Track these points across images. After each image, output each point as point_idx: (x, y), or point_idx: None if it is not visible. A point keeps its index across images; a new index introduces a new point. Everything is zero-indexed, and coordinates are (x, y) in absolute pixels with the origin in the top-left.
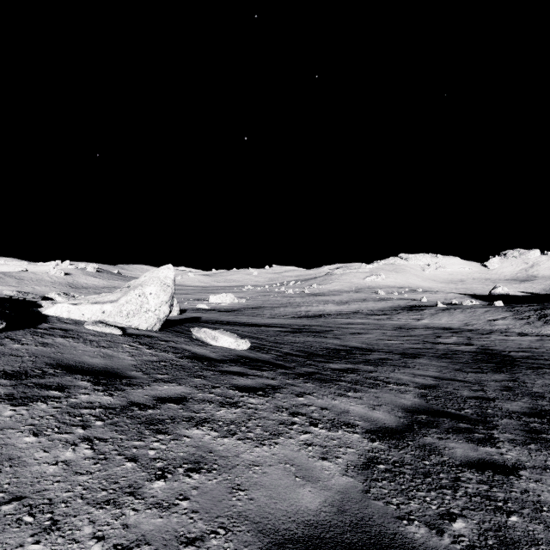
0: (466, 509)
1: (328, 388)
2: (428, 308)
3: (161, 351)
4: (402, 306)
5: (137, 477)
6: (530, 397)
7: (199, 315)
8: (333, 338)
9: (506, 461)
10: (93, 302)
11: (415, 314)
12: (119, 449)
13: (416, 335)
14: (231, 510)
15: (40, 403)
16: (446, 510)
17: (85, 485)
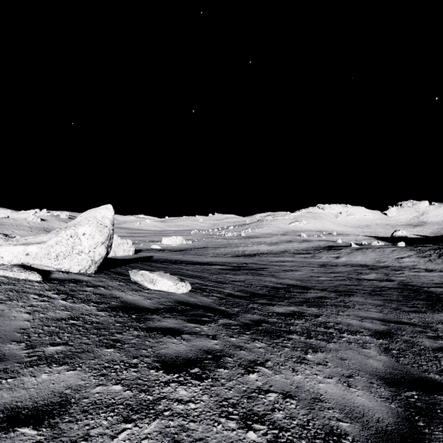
0: None
1: (282, 349)
2: (344, 247)
3: (81, 302)
4: (322, 246)
5: None
6: None
7: (152, 255)
8: (268, 275)
9: None
10: (22, 243)
11: (334, 253)
12: None
13: (340, 272)
14: None
15: None
16: None
17: None
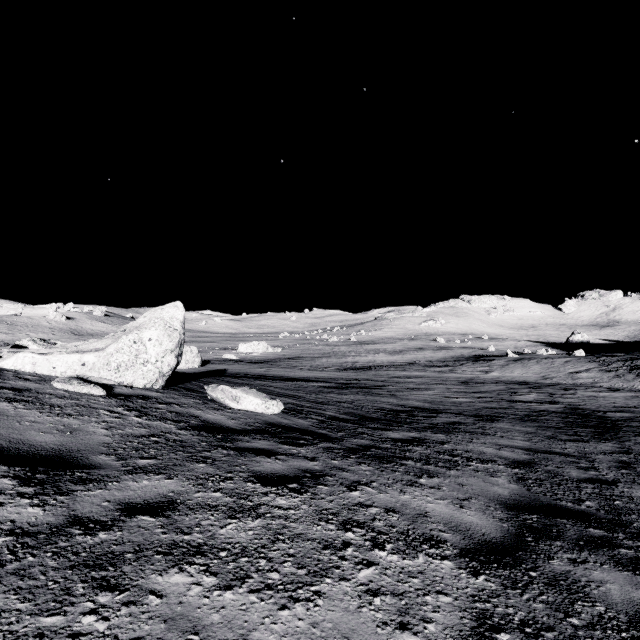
0: None
1: (392, 473)
2: (497, 358)
3: (157, 420)
4: (466, 356)
5: None
6: None
7: (225, 367)
8: (387, 395)
9: None
10: (73, 350)
11: (482, 366)
12: None
13: (487, 391)
14: None
15: None
16: None
17: None
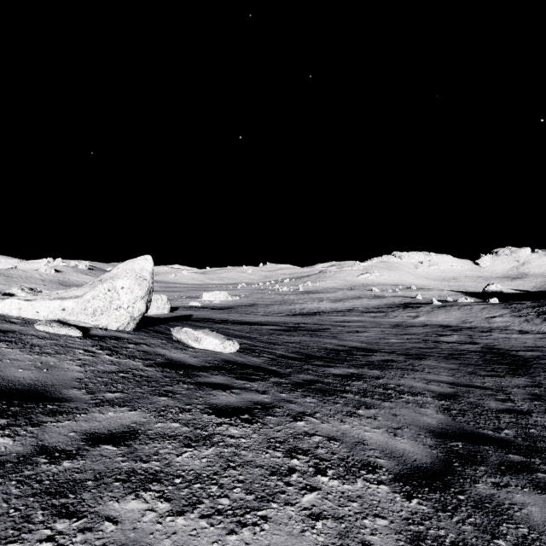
0: None
1: (333, 404)
2: (423, 305)
3: (126, 358)
4: (397, 303)
5: None
6: None
7: (191, 313)
8: (329, 336)
9: None
10: (55, 297)
11: (411, 312)
12: None
13: (415, 333)
14: None
15: None
16: None
17: None
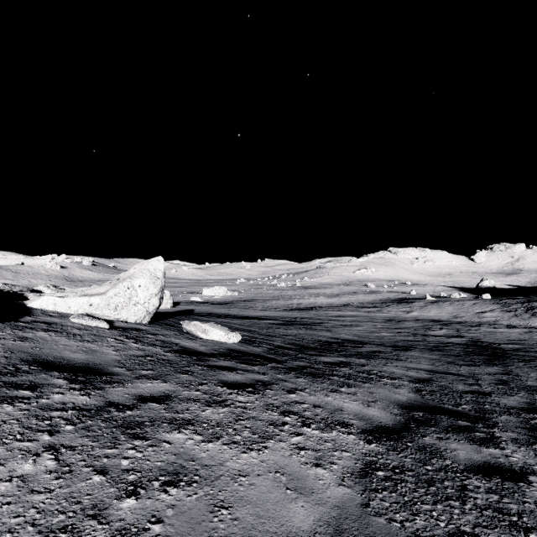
0: (478, 526)
1: (321, 384)
2: (417, 300)
3: (149, 345)
4: (392, 299)
5: (104, 494)
6: (526, 391)
7: (192, 308)
8: (324, 330)
9: (513, 464)
10: (81, 294)
11: (405, 307)
12: (87, 460)
13: (406, 327)
14: (211, 534)
15: (6, 405)
16: (456, 528)
17: (40, 506)
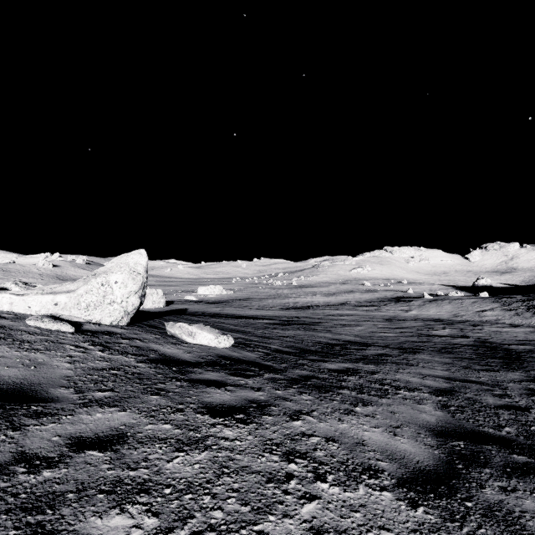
0: None
1: (330, 402)
2: (415, 299)
3: (118, 354)
4: (389, 297)
5: None
6: None
7: (186, 307)
8: (323, 330)
9: None
10: (48, 292)
11: (403, 306)
12: None
13: (408, 327)
14: None
15: None
16: None
17: None
